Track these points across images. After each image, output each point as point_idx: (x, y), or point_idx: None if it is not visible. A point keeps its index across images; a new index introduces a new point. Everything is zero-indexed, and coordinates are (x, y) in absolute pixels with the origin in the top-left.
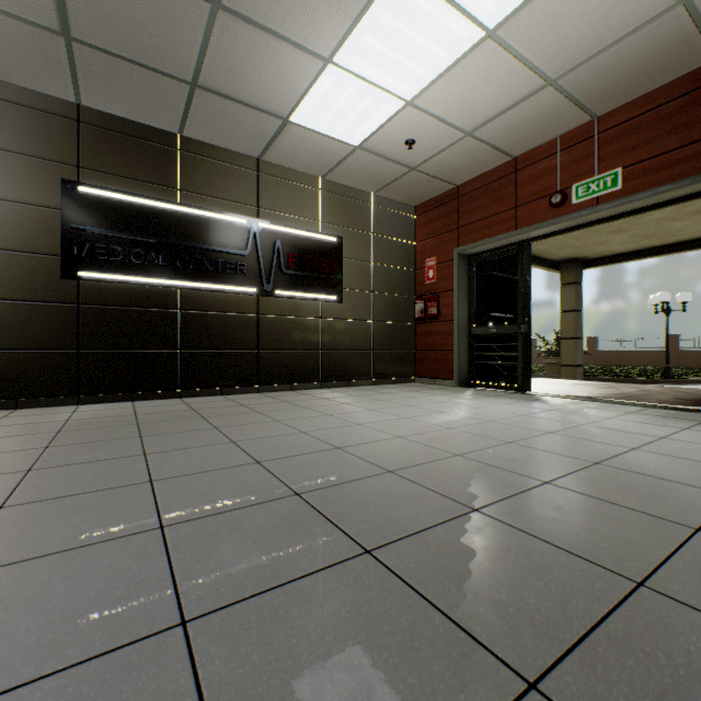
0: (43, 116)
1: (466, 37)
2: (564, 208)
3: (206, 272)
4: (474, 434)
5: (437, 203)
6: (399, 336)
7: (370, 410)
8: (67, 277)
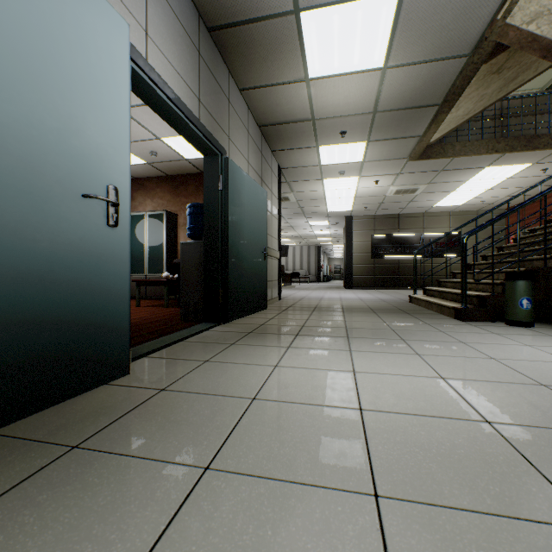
0: (367, 220)
1: (481, 191)
2: None
3: (406, 252)
4: None
5: None
6: None
7: None
8: (372, 258)
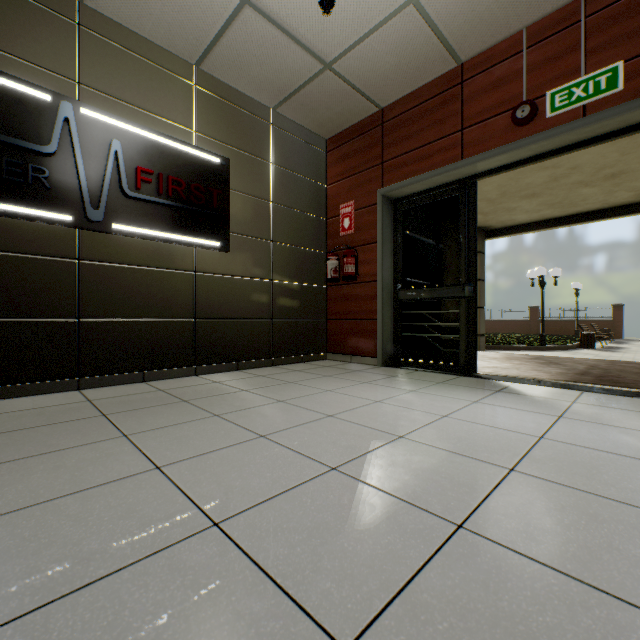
0: None
1: None
2: (533, 125)
3: None
4: (558, 570)
5: (355, 133)
6: (306, 301)
7: (259, 437)
8: None
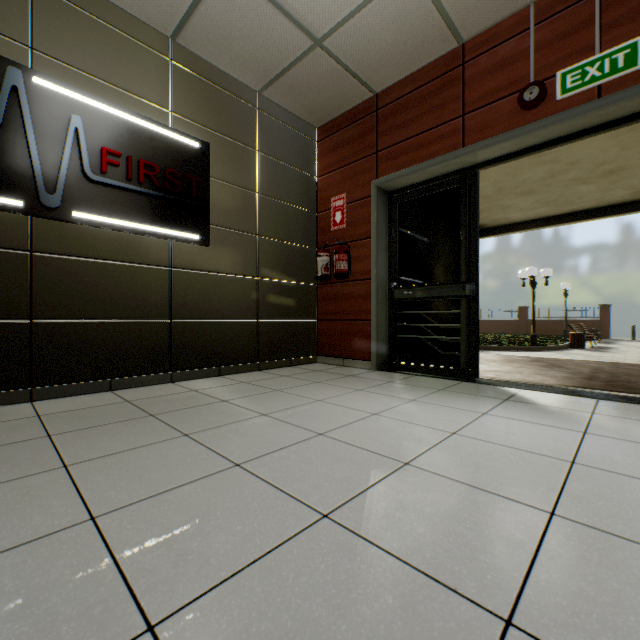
0: None
1: None
2: (542, 109)
3: None
4: None
5: (347, 120)
6: (295, 301)
7: (234, 466)
8: None
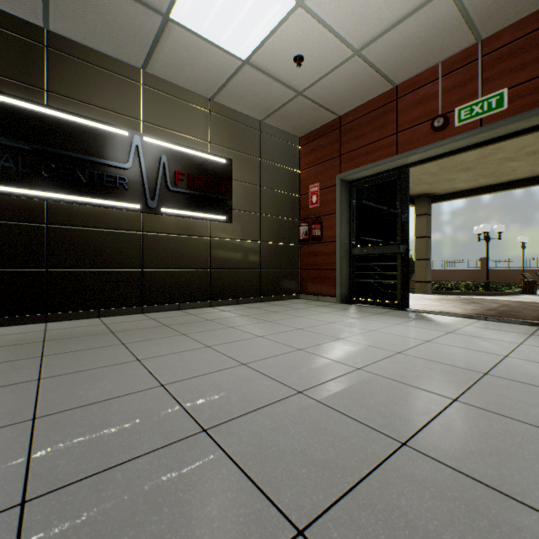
0: None
1: None
2: (446, 131)
3: (79, 183)
4: (397, 380)
5: (320, 133)
6: (285, 256)
7: (258, 336)
8: None
